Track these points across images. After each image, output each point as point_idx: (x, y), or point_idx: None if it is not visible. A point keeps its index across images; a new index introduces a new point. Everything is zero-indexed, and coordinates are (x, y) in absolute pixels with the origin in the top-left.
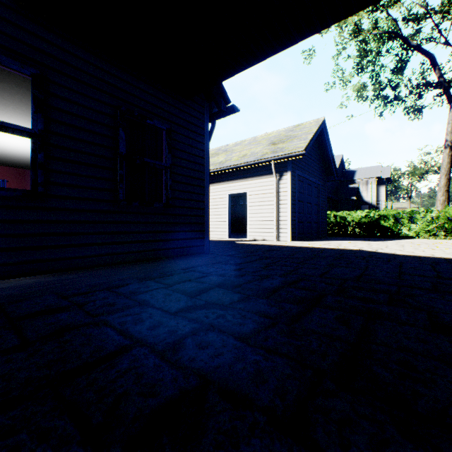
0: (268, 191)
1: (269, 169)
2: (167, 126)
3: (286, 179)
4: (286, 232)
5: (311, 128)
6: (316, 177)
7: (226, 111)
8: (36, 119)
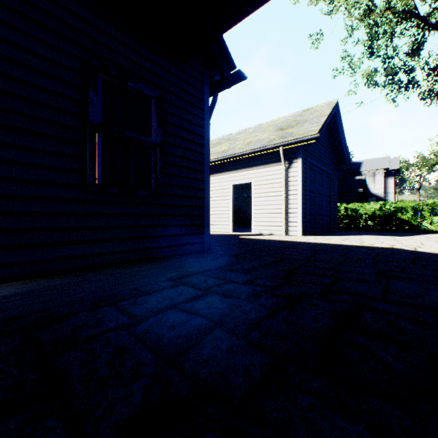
0: (276, 181)
1: (277, 157)
2: (156, 92)
3: (296, 166)
4: (296, 225)
5: (323, 111)
6: (327, 166)
7: (230, 80)
8: None
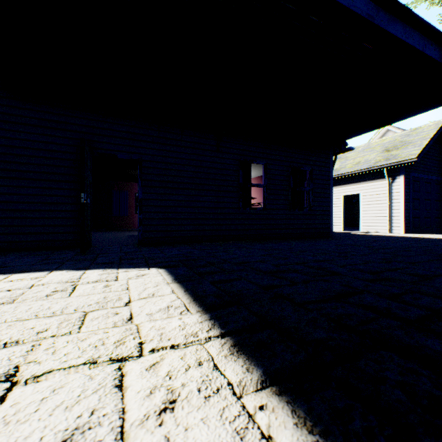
0: (381, 192)
1: (381, 174)
2: (310, 168)
3: (398, 181)
4: (398, 225)
5: (428, 133)
6: (437, 174)
7: (344, 151)
8: (265, 180)
